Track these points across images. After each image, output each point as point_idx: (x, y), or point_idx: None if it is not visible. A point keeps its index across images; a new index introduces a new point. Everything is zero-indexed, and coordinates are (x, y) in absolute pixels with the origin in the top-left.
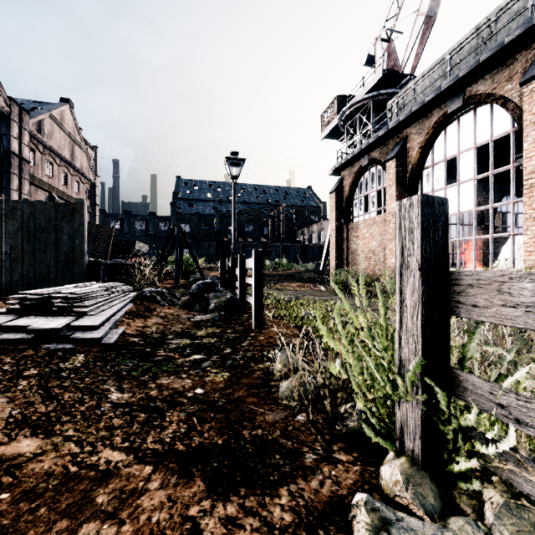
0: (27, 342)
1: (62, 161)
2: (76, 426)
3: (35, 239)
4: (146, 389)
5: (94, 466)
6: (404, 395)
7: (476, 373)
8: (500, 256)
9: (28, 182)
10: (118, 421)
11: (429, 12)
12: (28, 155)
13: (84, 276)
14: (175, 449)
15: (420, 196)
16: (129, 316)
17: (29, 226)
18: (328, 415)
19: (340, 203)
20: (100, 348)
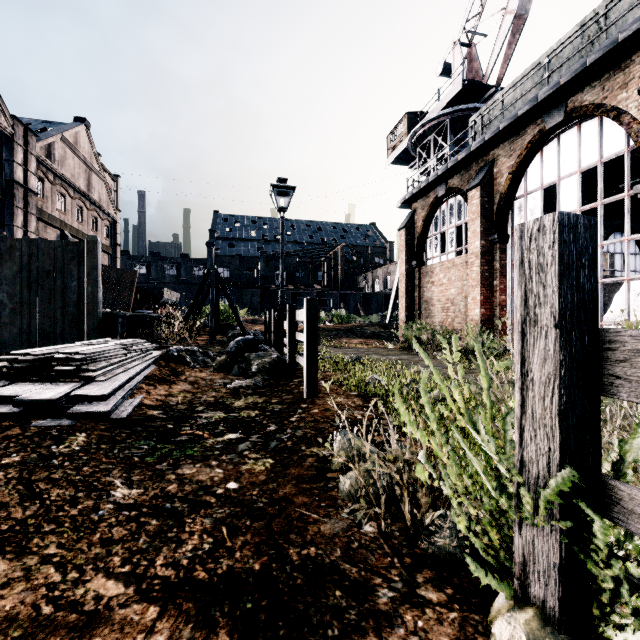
0: (13, 417)
1: (76, 193)
2: (61, 540)
3: (38, 286)
4: (163, 483)
5: (78, 605)
6: (530, 516)
7: (631, 478)
8: (611, 306)
9: (35, 218)
10: (119, 531)
11: (519, 10)
12: (35, 185)
13: (98, 331)
14: (193, 577)
15: (556, 214)
16: (149, 381)
17: (30, 269)
18: (406, 525)
19: (411, 242)
20: (108, 424)
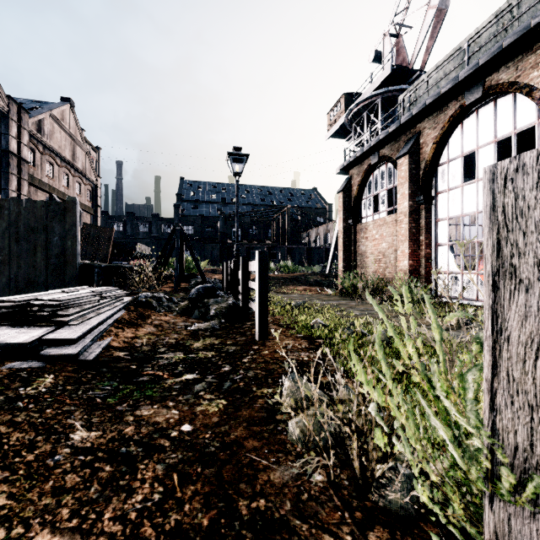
0: None
1: (63, 162)
2: (12, 489)
3: (24, 240)
4: (121, 425)
5: None
6: (506, 494)
7: None
8: None
9: (27, 183)
10: (72, 479)
11: (440, 5)
12: (27, 155)
13: (77, 279)
14: (139, 535)
15: None
16: (118, 325)
17: (17, 226)
18: (354, 473)
19: (348, 203)
20: (76, 366)
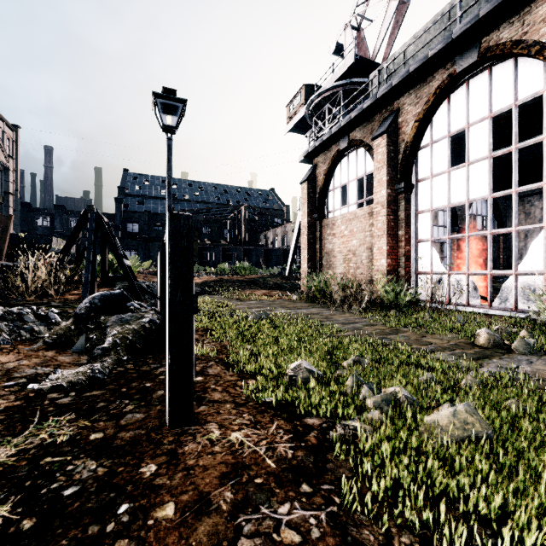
0: None
1: None
2: None
3: None
4: None
5: None
6: None
7: None
8: (528, 254)
9: None
10: None
11: None
12: None
13: None
14: None
15: None
16: None
17: None
18: None
19: (313, 195)
20: None
